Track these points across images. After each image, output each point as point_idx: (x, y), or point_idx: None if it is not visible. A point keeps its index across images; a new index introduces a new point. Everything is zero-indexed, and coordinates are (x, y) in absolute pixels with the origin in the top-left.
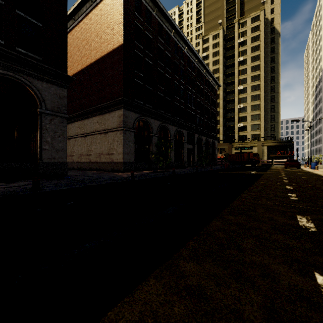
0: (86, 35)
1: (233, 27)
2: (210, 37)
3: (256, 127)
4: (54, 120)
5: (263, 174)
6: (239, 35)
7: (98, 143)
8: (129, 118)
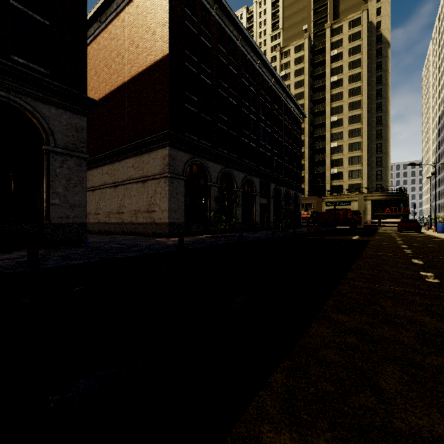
0: (117, 43)
1: (324, 34)
2: (292, 49)
3: (355, 174)
4: (68, 162)
5: (370, 240)
6: (333, 45)
7: (134, 196)
8: (177, 161)
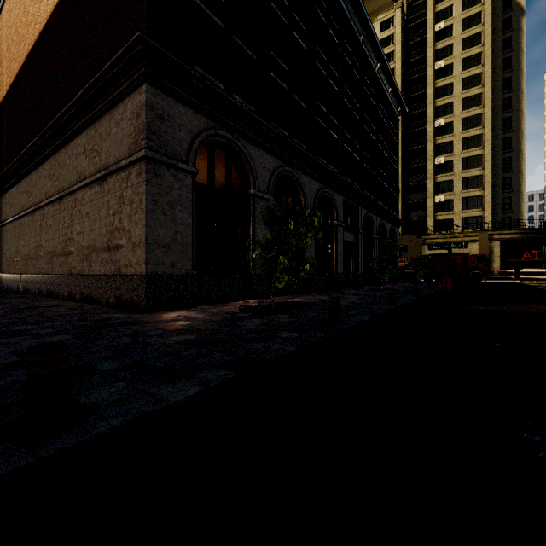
0: None
1: (423, 3)
2: (376, 26)
3: (473, 202)
4: None
5: None
6: (437, 16)
7: (86, 216)
8: (173, 125)
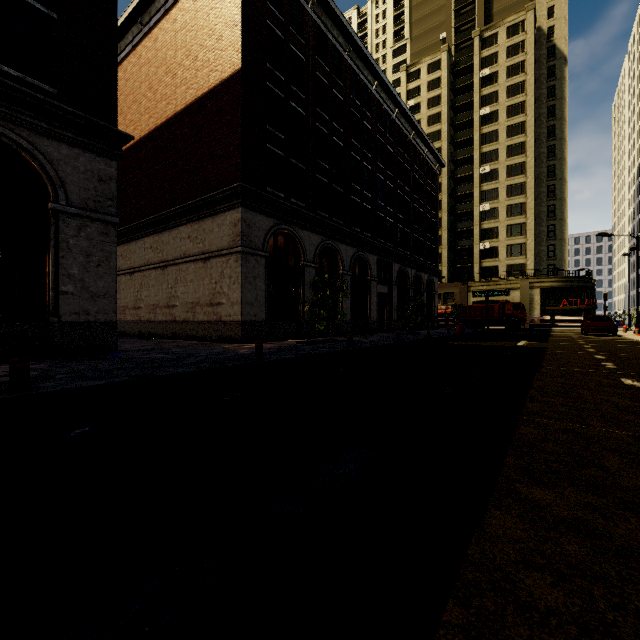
0: (166, 55)
1: (471, 46)
2: (423, 68)
3: (517, 250)
4: (88, 228)
5: (544, 347)
6: (483, 62)
7: (190, 282)
8: (255, 228)
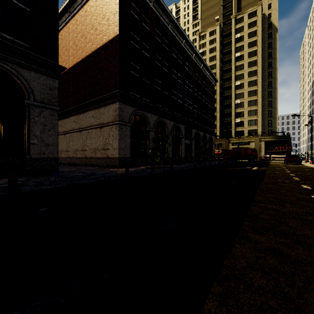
0: (81, 27)
1: (230, 23)
2: (207, 33)
3: (253, 122)
4: (44, 112)
5: (266, 170)
6: (236, 30)
7: (93, 138)
8: (125, 112)
